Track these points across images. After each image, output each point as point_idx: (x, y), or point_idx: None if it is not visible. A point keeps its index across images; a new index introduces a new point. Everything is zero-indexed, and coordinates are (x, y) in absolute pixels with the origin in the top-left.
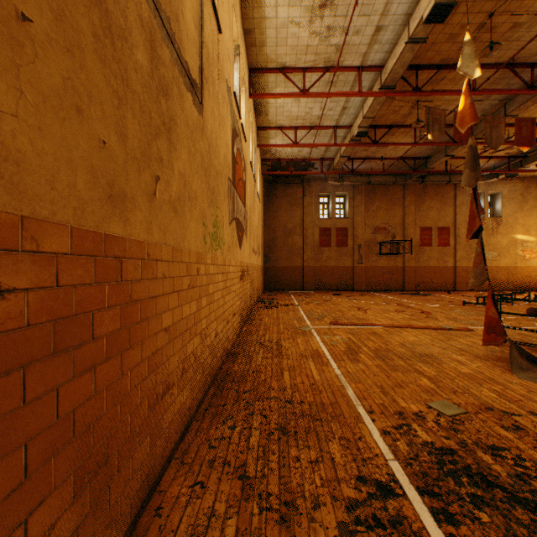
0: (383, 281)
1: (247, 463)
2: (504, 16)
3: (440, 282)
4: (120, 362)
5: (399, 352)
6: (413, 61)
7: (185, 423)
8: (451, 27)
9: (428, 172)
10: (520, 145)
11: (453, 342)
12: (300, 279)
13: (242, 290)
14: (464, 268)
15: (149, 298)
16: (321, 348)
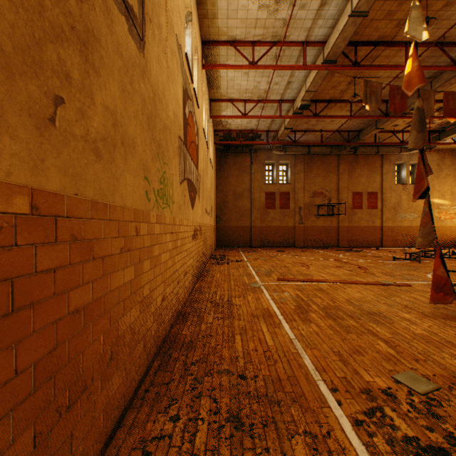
0: (320, 239)
1: None
2: None
3: (369, 240)
4: None
5: (348, 310)
6: (353, 38)
7: (114, 419)
8: (390, 3)
9: (360, 143)
10: (448, 116)
11: (396, 299)
12: (248, 237)
13: (194, 249)
14: (389, 228)
15: (38, 272)
16: (272, 306)
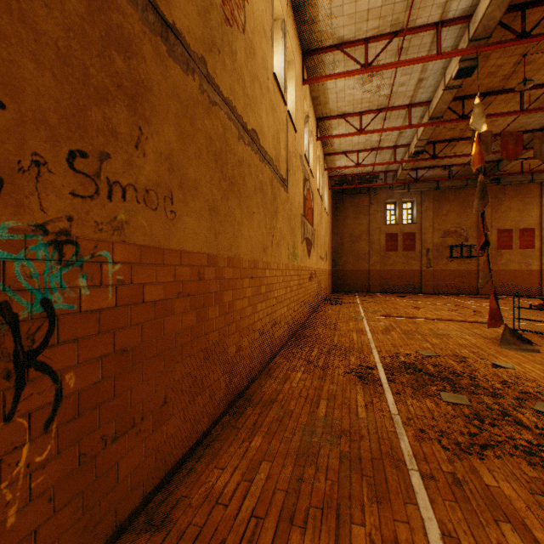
0: (453, 285)
1: (309, 358)
2: (538, 53)
3: (522, 286)
4: (265, 304)
5: (423, 332)
6: (458, 94)
7: (281, 344)
8: (488, 68)
9: (500, 175)
10: None
11: (476, 330)
12: (367, 282)
13: (310, 288)
14: None
15: (271, 284)
16: (365, 328)
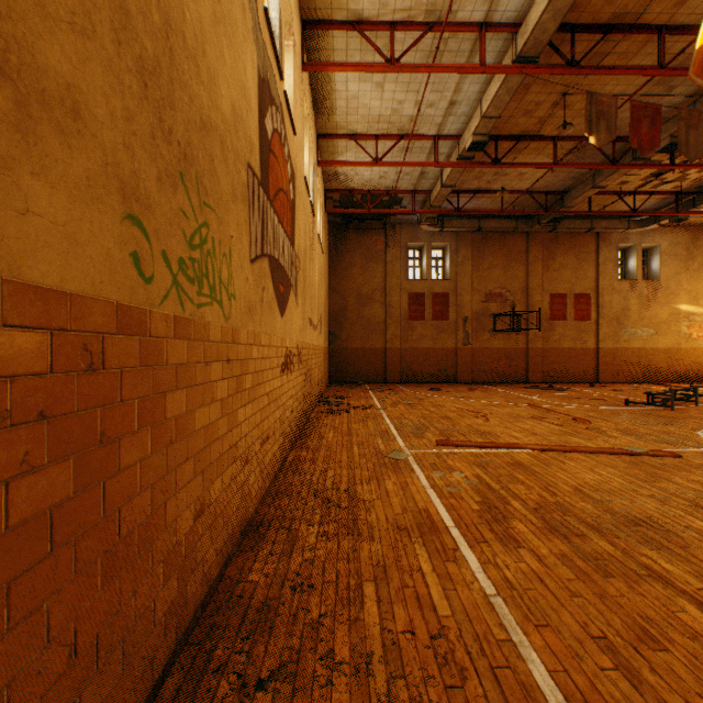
0: (498, 369)
1: None
2: None
3: (577, 370)
4: None
5: (587, 514)
6: (568, 16)
7: None
8: None
9: (565, 213)
10: None
11: (668, 485)
12: (382, 367)
13: (286, 390)
14: (610, 351)
15: None
16: (434, 505)
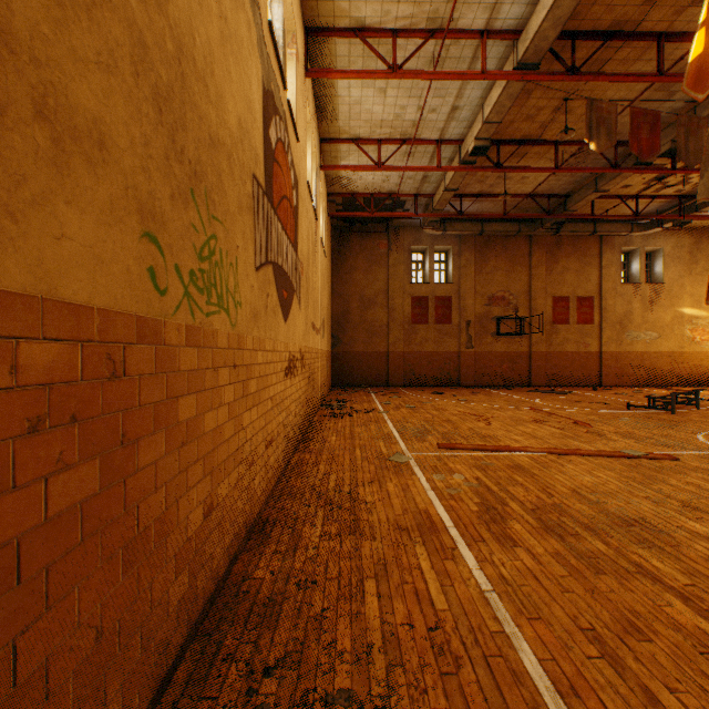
0: (501, 373)
1: None
2: None
3: (580, 374)
4: None
5: (582, 515)
6: (568, 24)
7: None
8: None
9: (568, 216)
10: None
11: (663, 487)
12: (384, 371)
13: (289, 394)
14: (613, 355)
15: None
16: (434, 506)
